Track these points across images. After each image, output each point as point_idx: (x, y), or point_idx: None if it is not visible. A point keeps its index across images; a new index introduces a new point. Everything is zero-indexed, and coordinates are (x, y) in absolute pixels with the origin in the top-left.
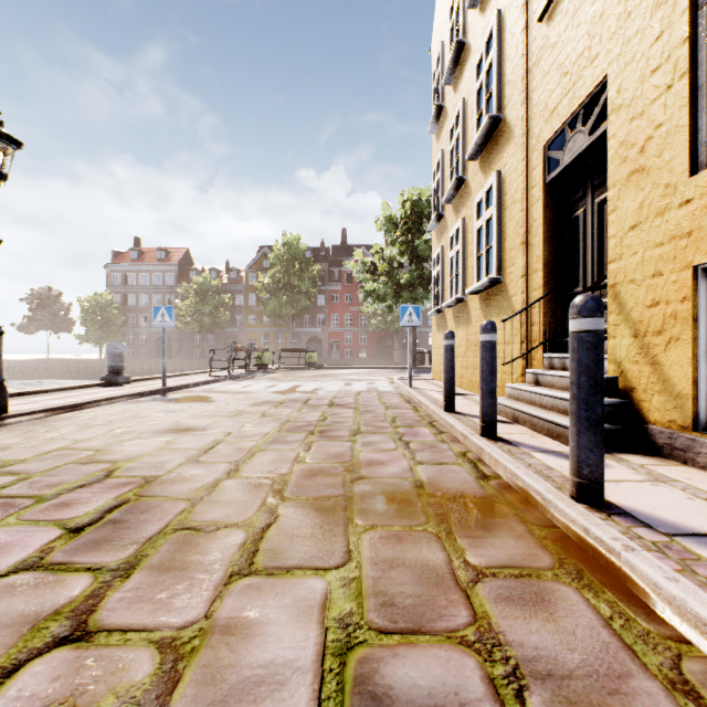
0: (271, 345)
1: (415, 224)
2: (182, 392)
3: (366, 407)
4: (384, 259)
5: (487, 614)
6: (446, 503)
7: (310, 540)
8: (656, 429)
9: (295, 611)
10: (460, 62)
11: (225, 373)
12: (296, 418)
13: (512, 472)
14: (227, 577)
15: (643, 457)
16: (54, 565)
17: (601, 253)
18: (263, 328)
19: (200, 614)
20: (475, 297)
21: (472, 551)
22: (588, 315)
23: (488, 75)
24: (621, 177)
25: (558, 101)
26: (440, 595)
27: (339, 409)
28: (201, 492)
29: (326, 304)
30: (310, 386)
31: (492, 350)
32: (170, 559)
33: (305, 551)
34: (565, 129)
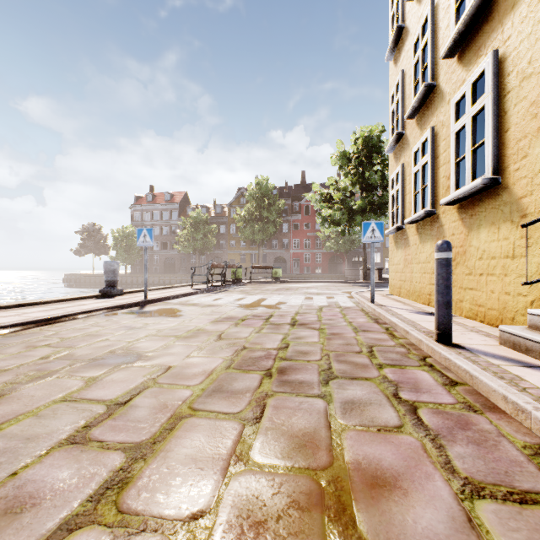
0: (246, 263)
1: (366, 158)
2: (160, 304)
3: (331, 328)
4: (338, 189)
5: None
6: None
7: None
8: None
9: None
10: None
11: (205, 286)
12: (254, 343)
13: None
14: None
15: None
16: None
17: None
18: (240, 250)
19: None
20: (451, 208)
21: None
22: None
23: None
24: None
25: None
26: None
27: (302, 330)
28: None
29: (289, 231)
30: (274, 299)
31: None
32: None
33: None
34: None
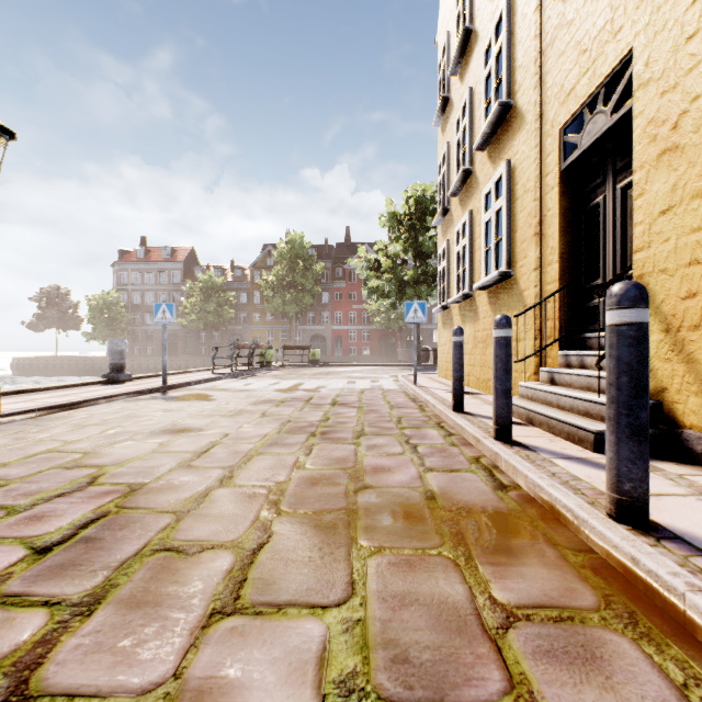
0: (275, 342)
1: (420, 221)
2: (183, 390)
3: (370, 406)
4: (388, 255)
5: (526, 677)
6: (462, 519)
7: (308, 567)
8: (693, 434)
9: (285, 668)
10: (466, 50)
11: (228, 371)
12: (297, 418)
13: (534, 482)
14: (206, 616)
15: (679, 466)
16: (7, 597)
17: (624, 242)
18: (267, 326)
19: (168, 672)
20: (483, 292)
21: (498, 584)
22: (630, 305)
23: (498, 61)
24: (650, 157)
25: (575, 81)
26: (464, 648)
27: (342, 408)
28: (189, 503)
29: (330, 301)
30: (313, 383)
31: (507, 347)
32: (143, 590)
33: (301, 582)
34: (583, 111)
